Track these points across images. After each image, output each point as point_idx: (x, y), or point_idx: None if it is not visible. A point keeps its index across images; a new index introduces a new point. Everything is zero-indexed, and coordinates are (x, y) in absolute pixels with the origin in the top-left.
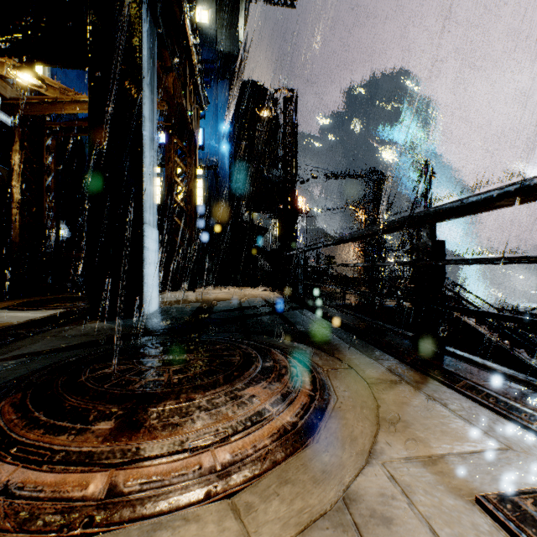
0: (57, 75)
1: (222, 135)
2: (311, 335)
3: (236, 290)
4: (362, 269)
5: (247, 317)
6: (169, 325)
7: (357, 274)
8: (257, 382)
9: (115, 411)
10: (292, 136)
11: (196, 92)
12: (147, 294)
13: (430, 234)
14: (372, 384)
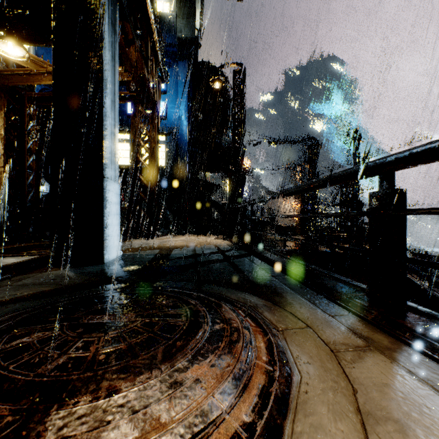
0: (41, 55)
1: (182, 107)
2: (261, 284)
3: (192, 238)
4: (298, 220)
5: (200, 264)
6: (124, 273)
7: (294, 224)
8: (203, 356)
9: (2, 416)
10: (240, 104)
11: (158, 67)
12: (107, 243)
13: (389, 183)
14: (337, 352)
